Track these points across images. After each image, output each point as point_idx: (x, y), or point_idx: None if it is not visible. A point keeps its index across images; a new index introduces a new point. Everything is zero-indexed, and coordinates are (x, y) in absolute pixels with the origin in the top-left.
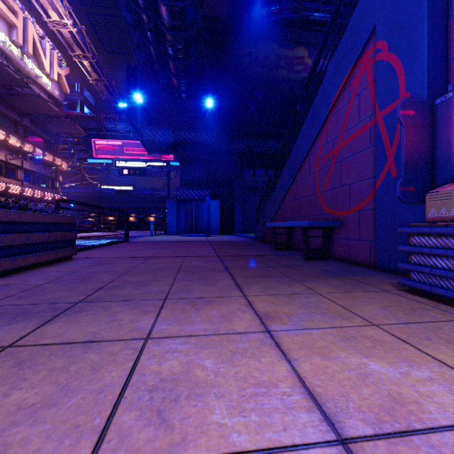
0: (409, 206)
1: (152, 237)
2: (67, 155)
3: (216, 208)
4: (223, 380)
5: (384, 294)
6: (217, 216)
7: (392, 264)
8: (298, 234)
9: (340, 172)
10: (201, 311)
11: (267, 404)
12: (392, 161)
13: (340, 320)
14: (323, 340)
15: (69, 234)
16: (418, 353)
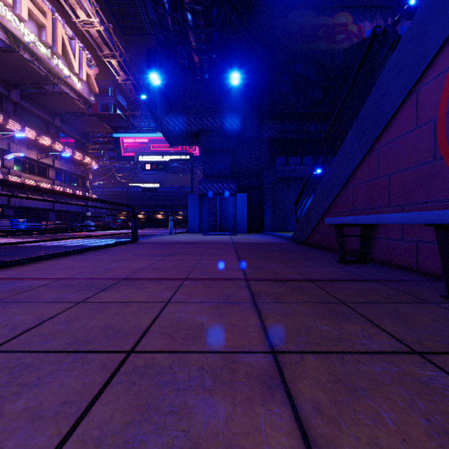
0: None
1: (169, 236)
2: (98, 155)
3: (242, 203)
4: None
5: None
6: (244, 212)
7: None
8: (382, 237)
9: None
10: None
11: None
12: None
13: None
14: None
15: None
16: None
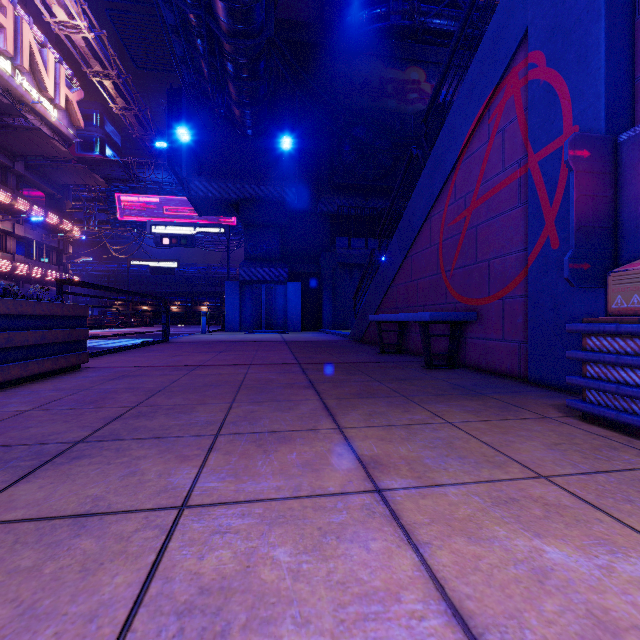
0: (578, 292)
1: (203, 335)
2: (81, 217)
3: (295, 294)
4: (308, 589)
5: (548, 424)
6: (297, 305)
7: (552, 376)
8: (413, 331)
9: (474, 243)
10: (271, 454)
11: (385, 639)
12: (552, 226)
13: (489, 468)
14: (467, 505)
15: (75, 332)
16: (619, 528)
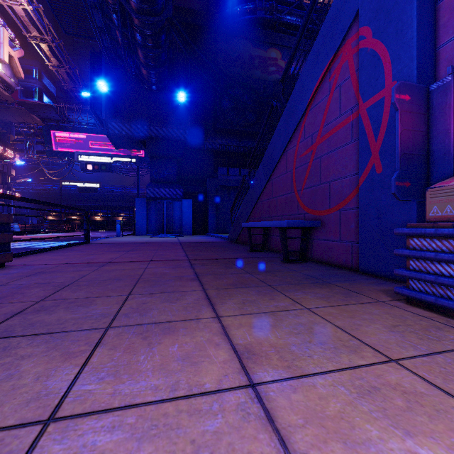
0: (396, 205)
1: (118, 238)
2: (22, 147)
3: (188, 208)
4: None
5: (382, 307)
6: (190, 216)
7: (377, 267)
8: (274, 234)
9: (319, 169)
10: (155, 347)
11: None
12: (377, 156)
13: (347, 353)
14: (335, 398)
15: None
16: None
